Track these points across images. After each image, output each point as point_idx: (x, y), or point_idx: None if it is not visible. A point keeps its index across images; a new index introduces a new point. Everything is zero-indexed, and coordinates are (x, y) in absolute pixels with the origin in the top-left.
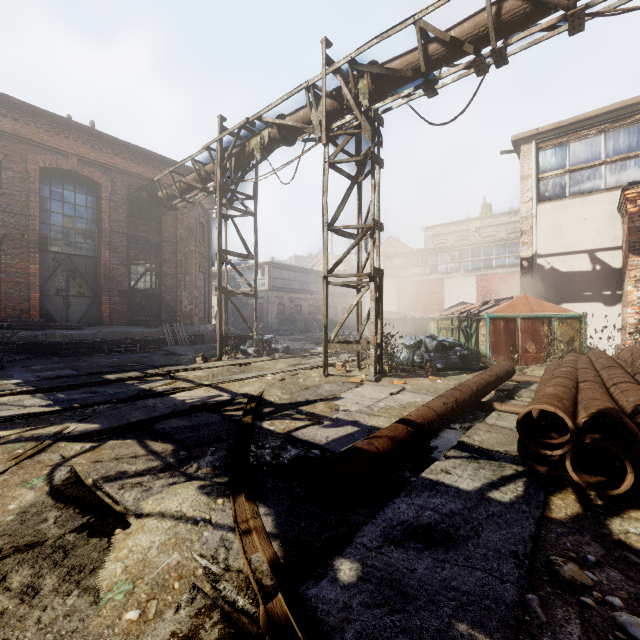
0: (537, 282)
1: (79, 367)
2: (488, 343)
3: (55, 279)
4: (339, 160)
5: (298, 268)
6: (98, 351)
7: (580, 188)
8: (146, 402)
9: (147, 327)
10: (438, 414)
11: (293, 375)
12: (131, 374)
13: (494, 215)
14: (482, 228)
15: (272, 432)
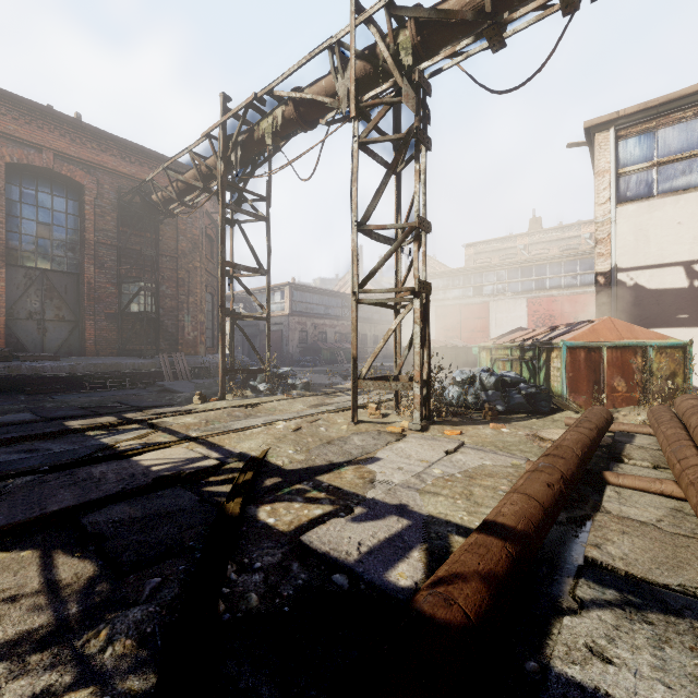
0: (617, 302)
1: (42, 409)
2: (565, 379)
3: (27, 300)
4: (373, 139)
5: (323, 290)
6: (78, 387)
7: (672, 185)
8: (92, 470)
9: (141, 358)
10: (545, 507)
11: (312, 422)
12: (103, 419)
13: (545, 230)
14: (531, 245)
15: (270, 530)
